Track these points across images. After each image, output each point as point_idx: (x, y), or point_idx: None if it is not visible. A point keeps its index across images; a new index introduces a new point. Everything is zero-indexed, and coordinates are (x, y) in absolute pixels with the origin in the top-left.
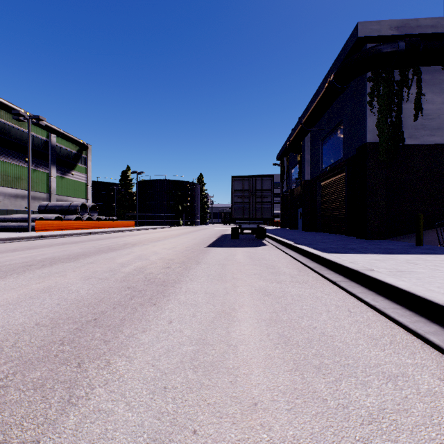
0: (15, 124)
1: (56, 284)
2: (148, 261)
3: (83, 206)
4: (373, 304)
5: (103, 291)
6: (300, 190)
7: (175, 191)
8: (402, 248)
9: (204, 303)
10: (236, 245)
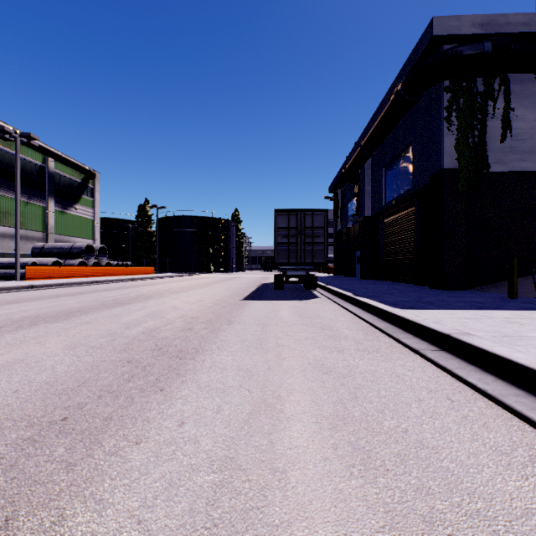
0: (2, 145)
1: (26, 356)
2: (163, 321)
3: (89, 248)
4: (483, 388)
5: (91, 368)
6: (358, 229)
7: (205, 230)
8: (492, 301)
9: (235, 387)
10: (280, 298)
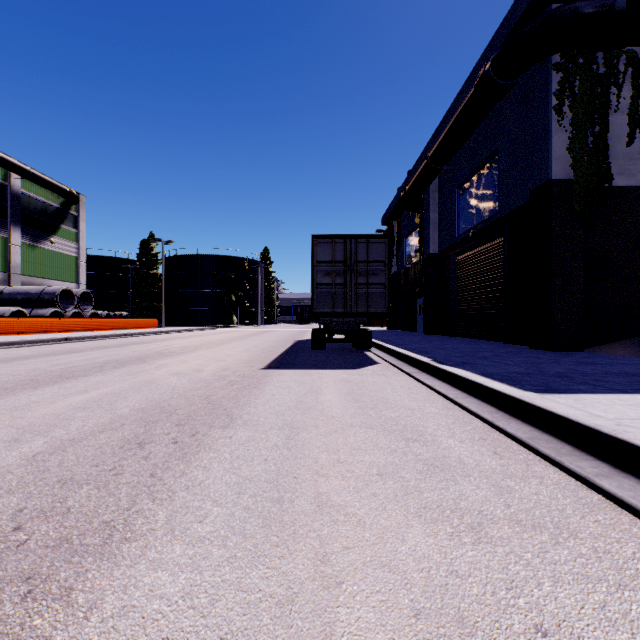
0: None
1: None
2: (104, 419)
3: (67, 294)
4: None
5: None
6: (420, 270)
7: (226, 272)
8: None
9: None
10: (322, 364)
